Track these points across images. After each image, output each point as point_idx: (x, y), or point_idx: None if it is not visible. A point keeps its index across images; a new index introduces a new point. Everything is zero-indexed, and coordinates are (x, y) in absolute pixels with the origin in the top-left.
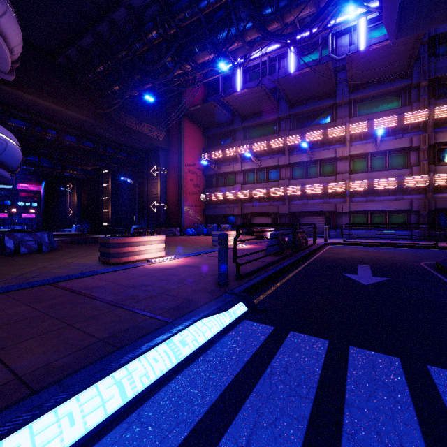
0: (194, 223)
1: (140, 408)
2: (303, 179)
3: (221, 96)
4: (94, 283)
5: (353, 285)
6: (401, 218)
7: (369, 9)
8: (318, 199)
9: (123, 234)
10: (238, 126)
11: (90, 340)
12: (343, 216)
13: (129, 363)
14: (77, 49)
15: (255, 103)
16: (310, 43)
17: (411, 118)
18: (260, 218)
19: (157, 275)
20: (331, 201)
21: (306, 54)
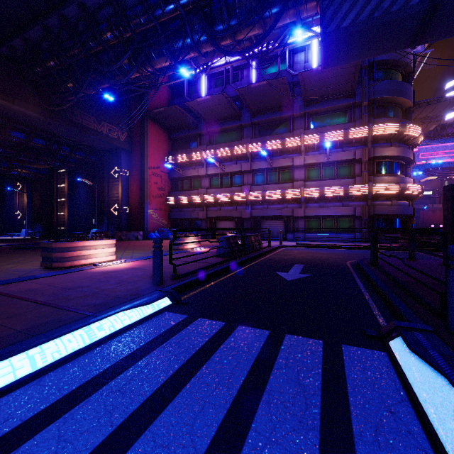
0: (158, 227)
1: (43, 376)
2: (264, 185)
3: (187, 100)
4: (29, 287)
5: (278, 281)
6: (347, 222)
7: (315, 34)
8: (277, 204)
9: (69, 238)
10: (203, 131)
11: (8, 332)
12: (300, 220)
13: (40, 345)
14: (24, 40)
15: (218, 109)
16: (270, 56)
17: (355, 133)
18: (224, 222)
19: (98, 278)
20: (289, 206)
21: (262, 69)
